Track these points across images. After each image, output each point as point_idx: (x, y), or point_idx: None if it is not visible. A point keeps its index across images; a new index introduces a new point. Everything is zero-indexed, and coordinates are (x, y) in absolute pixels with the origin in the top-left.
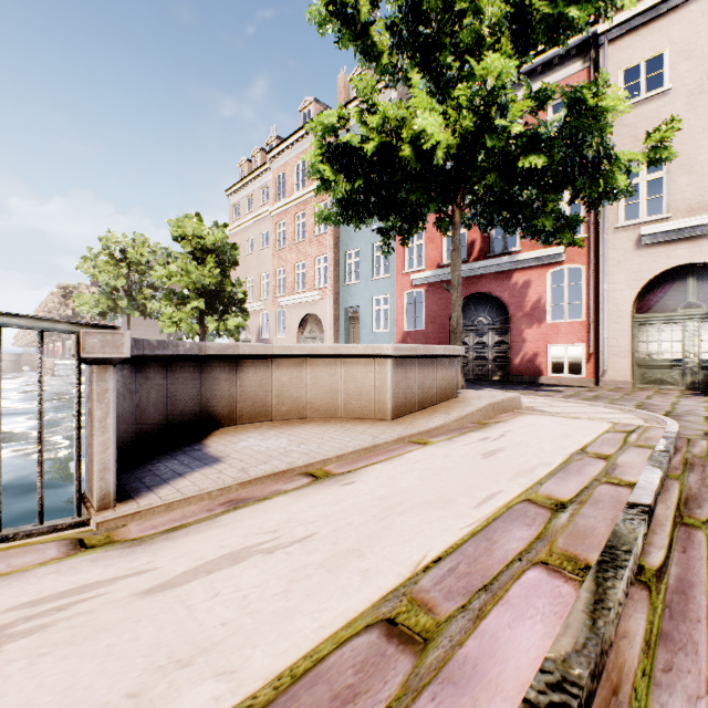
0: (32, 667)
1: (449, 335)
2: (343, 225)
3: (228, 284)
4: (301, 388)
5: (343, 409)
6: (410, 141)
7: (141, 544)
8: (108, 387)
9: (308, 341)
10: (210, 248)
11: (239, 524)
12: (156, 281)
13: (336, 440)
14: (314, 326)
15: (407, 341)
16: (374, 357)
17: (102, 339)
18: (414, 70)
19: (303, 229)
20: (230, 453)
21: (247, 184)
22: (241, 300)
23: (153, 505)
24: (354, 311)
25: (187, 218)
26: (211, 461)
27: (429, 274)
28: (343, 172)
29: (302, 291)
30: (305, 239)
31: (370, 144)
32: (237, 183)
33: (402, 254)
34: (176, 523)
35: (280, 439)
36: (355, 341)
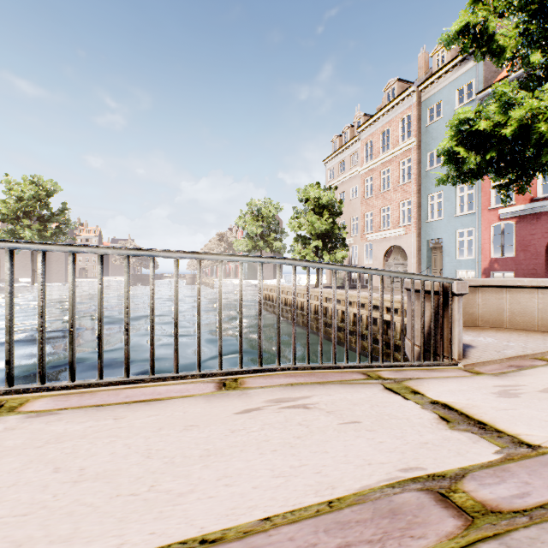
0: (542, 402)
1: (545, 261)
2: (460, 184)
3: (335, 228)
4: (474, 307)
5: (507, 322)
6: (546, 118)
7: (498, 376)
8: (460, 306)
9: (391, 266)
10: (325, 204)
11: (538, 376)
12: (277, 228)
13: (532, 342)
14: (398, 255)
15: (494, 266)
16: (537, 288)
17: (461, 285)
18: (534, 53)
19: (383, 180)
20: (468, 342)
21: (339, 153)
22: (344, 238)
23: (477, 361)
24: (436, 242)
25: (310, 186)
26: (467, 346)
27: (521, 208)
28: (471, 148)
29: (387, 228)
30: (390, 189)
31: (507, 129)
32: (332, 154)
33: (488, 193)
34: (499, 371)
35: (486, 338)
36: (436, 266)
